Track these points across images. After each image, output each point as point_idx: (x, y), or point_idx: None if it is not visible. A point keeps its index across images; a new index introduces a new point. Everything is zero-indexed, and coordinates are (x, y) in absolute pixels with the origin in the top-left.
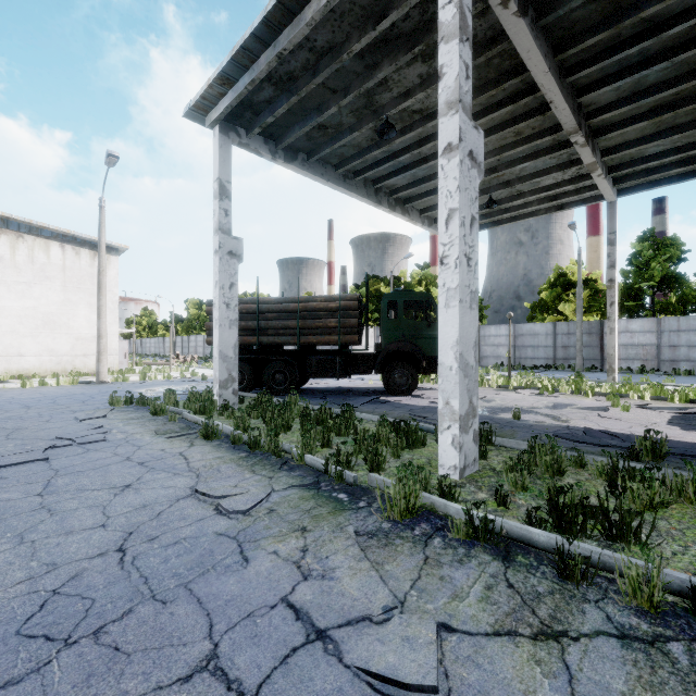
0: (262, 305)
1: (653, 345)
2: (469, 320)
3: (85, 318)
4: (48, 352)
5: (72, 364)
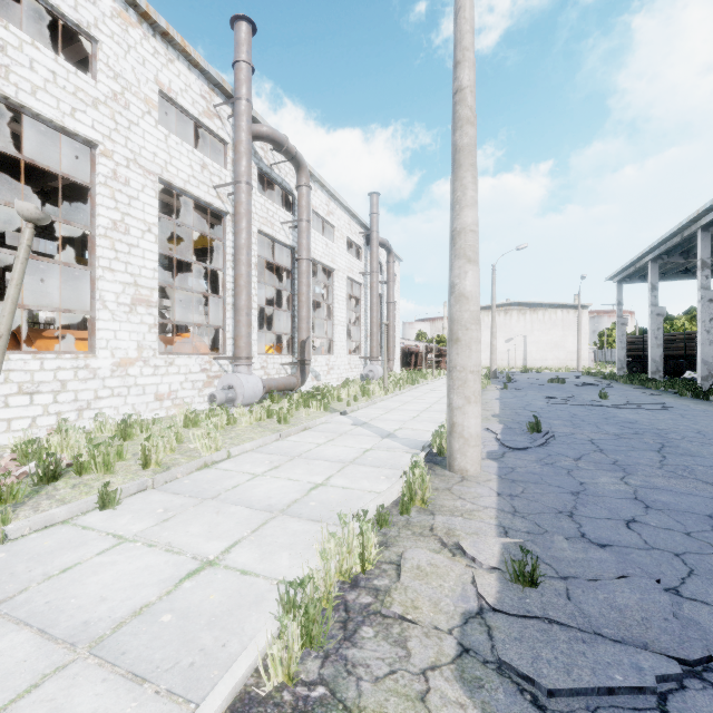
0: (645, 338)
1: None
2: (656, 351)
3: (571, 342)
4: (556, 359)
5: (565, 364)
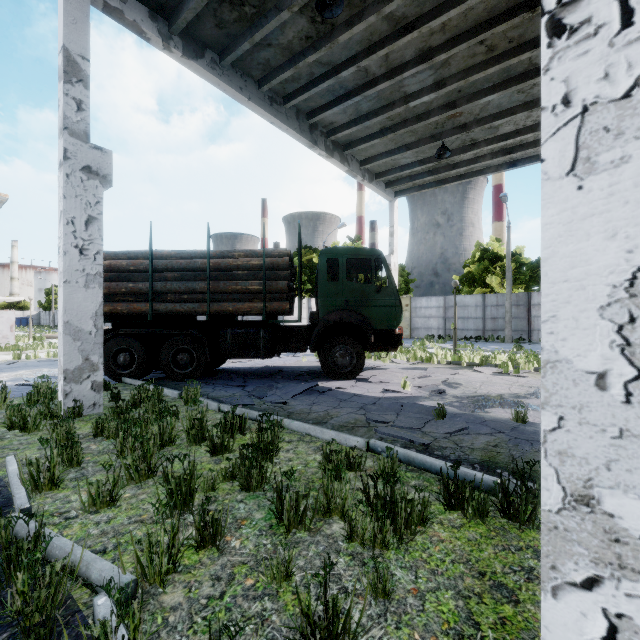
0: (158, 260)
1: None
2: None
3: None
4: None
5: None
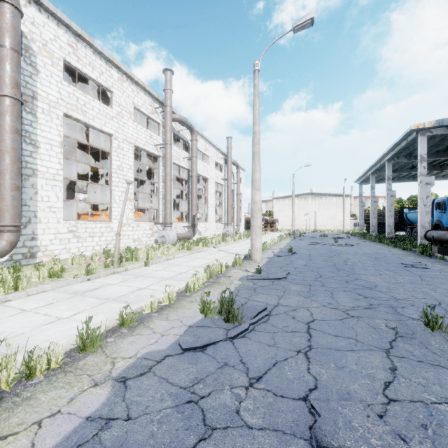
0: None
1: None
2: (374, 220)
3: (341, 215)
4: (332, 225)
5: (338, 228)
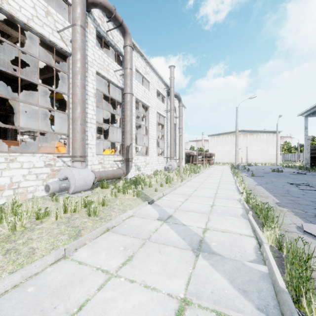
0: None
1: None
2: None
3: (271, 150)
4: (263, 158)
5: (268, 161)
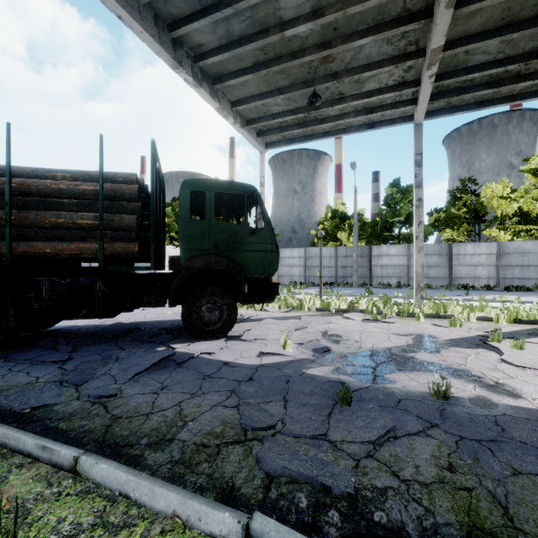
0: None
1: (405, 265)
2: None
3: None
4: None
5: None
